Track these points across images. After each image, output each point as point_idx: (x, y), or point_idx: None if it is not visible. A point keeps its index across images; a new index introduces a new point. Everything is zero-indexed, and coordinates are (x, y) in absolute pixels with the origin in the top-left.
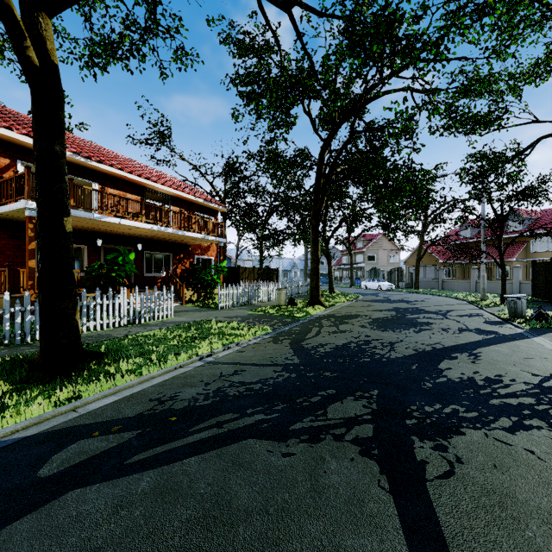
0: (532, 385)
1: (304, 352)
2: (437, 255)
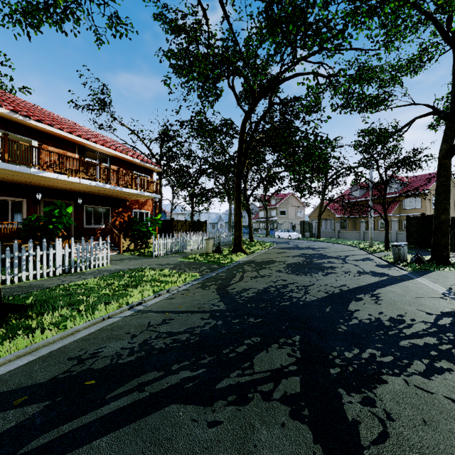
0: (430, 323)
1: (230, 297)
2: (334, 211)
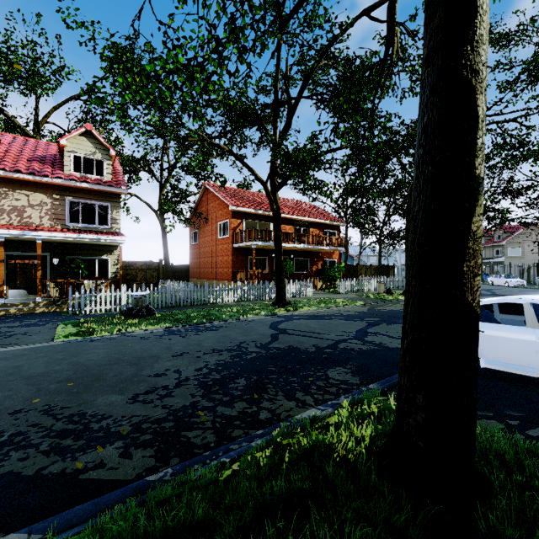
0: None
1: (372, 310)
2: None
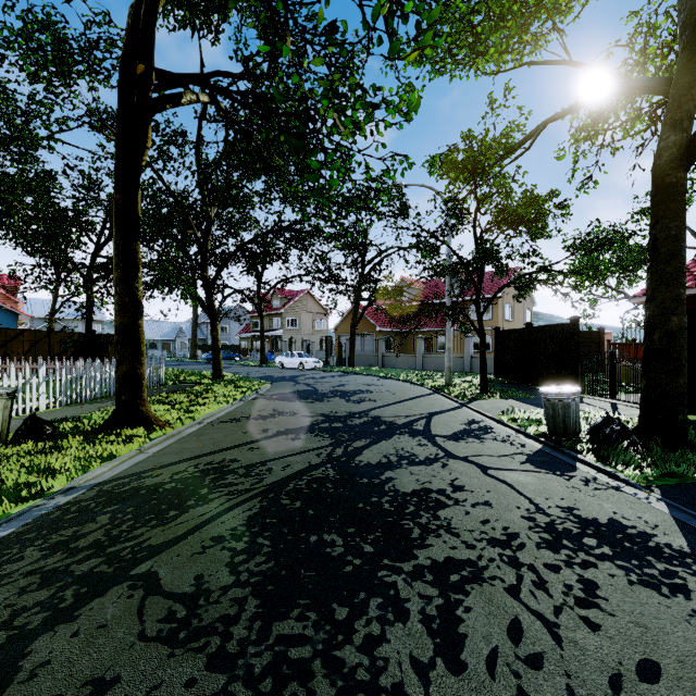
0: None
1: None
2: (375, 321)
